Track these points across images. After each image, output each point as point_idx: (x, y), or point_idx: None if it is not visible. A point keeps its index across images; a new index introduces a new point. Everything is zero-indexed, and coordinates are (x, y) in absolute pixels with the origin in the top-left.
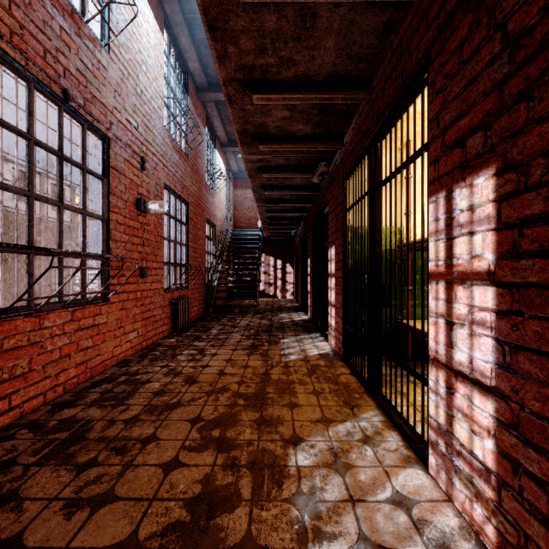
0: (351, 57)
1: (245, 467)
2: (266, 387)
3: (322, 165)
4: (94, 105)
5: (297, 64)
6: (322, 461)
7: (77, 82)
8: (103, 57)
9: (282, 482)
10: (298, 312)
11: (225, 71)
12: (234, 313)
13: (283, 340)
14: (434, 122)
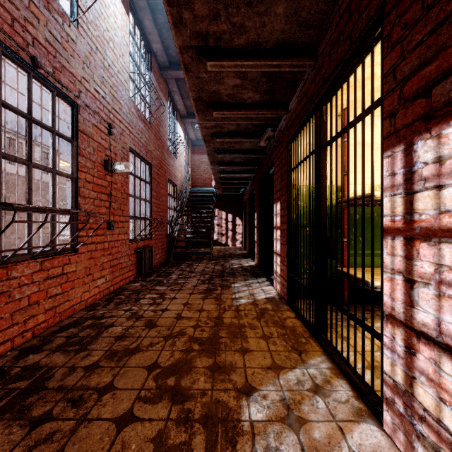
0: (299, 23)
1: (199, 422)
2: (219, 331)
3: (269, 130)
4: (63, 74)
5: (248, 31)
6: (275, 415)
7: (46, 52)
8: (72, 32)
9: (236, 441)
10: (247, 259)
11: (181, 38)
12: (192, 259)
13: (234, 284)
14: (389, 75)
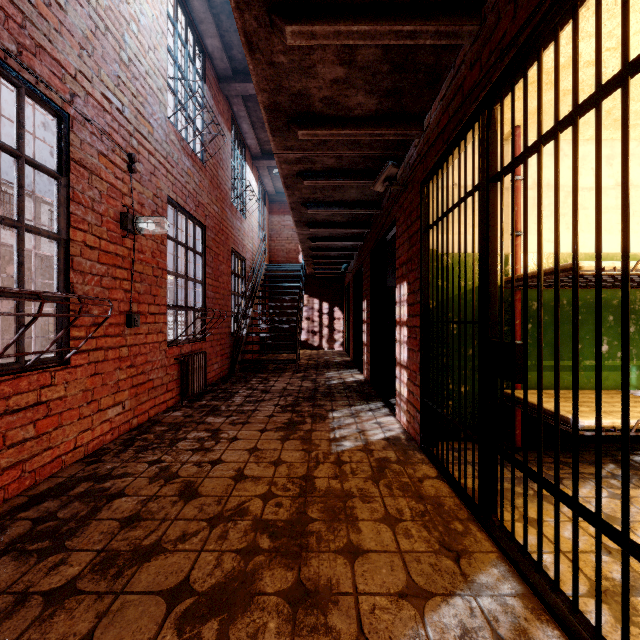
0: None
1: None
2: (307, 506)
3: (390, 164)
4: (40, 60)
5: None
6: None
7: (3, 14)
8: None
9: None
10: (351, 370)
11: None
12: (268, 371)
13: (332, 413)
14: None
